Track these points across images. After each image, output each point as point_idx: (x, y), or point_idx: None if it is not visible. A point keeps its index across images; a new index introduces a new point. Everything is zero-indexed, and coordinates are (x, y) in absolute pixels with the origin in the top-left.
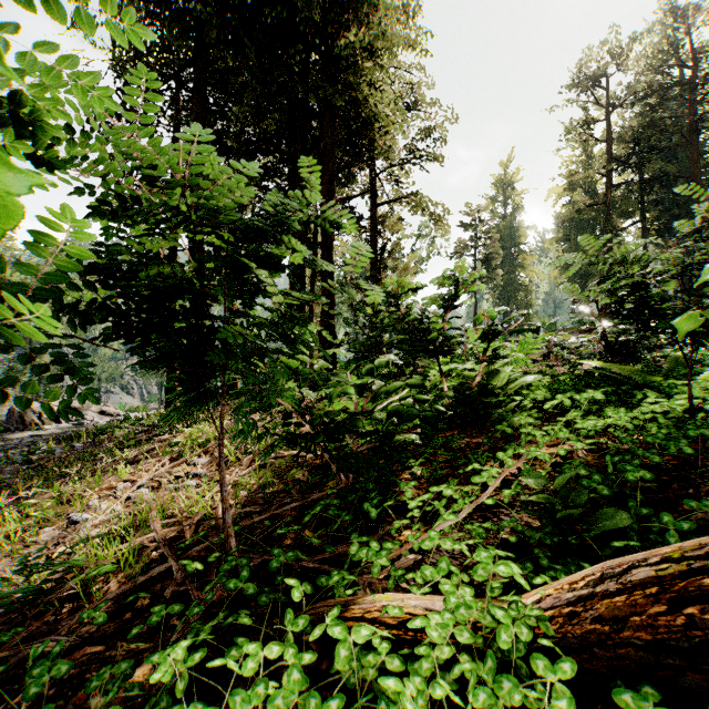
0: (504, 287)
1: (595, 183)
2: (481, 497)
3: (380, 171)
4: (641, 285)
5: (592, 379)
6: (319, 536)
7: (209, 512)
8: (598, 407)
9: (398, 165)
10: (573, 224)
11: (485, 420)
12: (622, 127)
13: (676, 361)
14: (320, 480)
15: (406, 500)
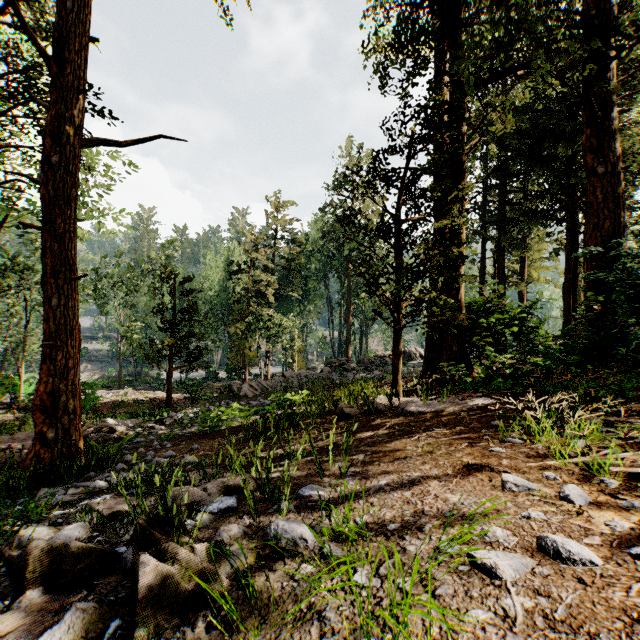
0: None
1: None
2: None
3: None
4: None
5: None
6: None
7: None
8: None
9: None
10: None
11: None
12: None
13: None
14: None
15: None
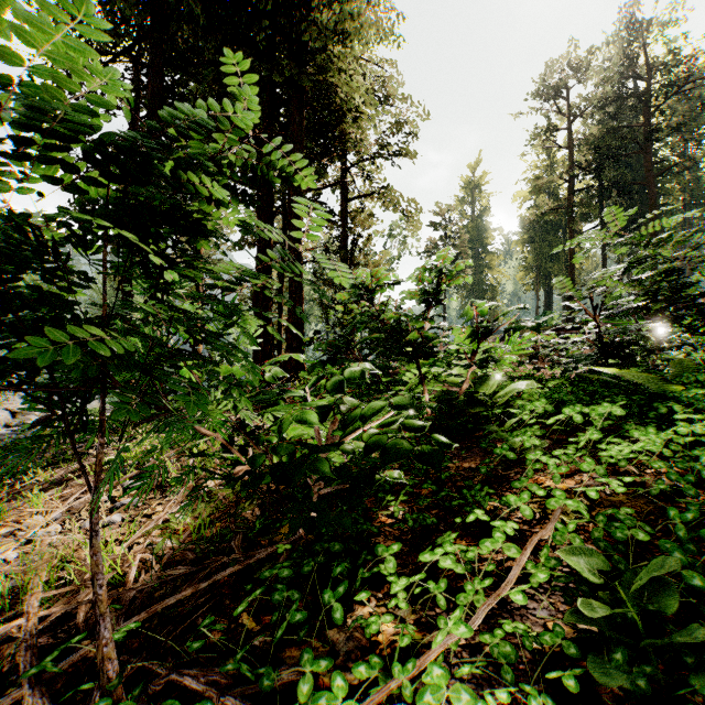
0: (472, 287)
1: (558, 188)
2: (503, 587)
3: (351, 164)
4: (670, 275)
5: (593, 386)
6: (261, 627)
7: (123, 569)
8: (612, 422)
9: (369, 159)
10: (537, 227)
11: (473, 434)
12: (582, 135)
13: (681, 365)
14: (272, 524)
15: (386, 574)
